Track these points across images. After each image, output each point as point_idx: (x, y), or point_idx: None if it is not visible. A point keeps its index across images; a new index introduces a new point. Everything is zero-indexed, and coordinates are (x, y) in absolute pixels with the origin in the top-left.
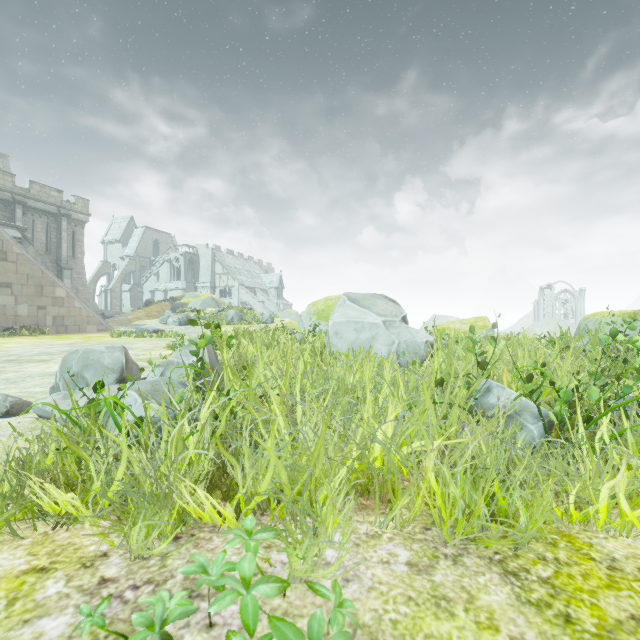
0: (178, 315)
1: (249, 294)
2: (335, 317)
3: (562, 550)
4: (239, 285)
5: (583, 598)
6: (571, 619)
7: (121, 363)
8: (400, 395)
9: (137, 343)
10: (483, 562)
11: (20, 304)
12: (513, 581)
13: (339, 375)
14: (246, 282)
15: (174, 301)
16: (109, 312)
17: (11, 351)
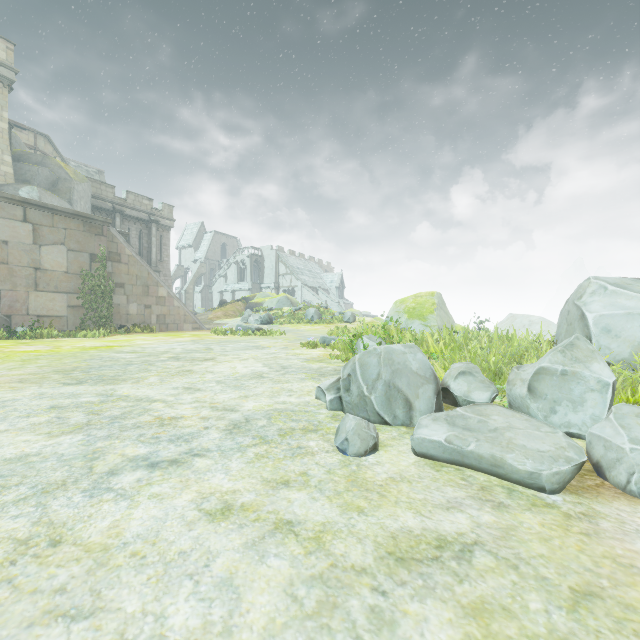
0: (258, 314)
1: (312, 294)
2: (597, 308)
3: None
4: (302, 285)
5: None
6: None
7: (429, 368)
8: None
9: (257, 341)
10: None
11: (131, 303)
12: None
13: None
14: (308, 282)
15: (246, 301)
16: None
17: (155, 348)
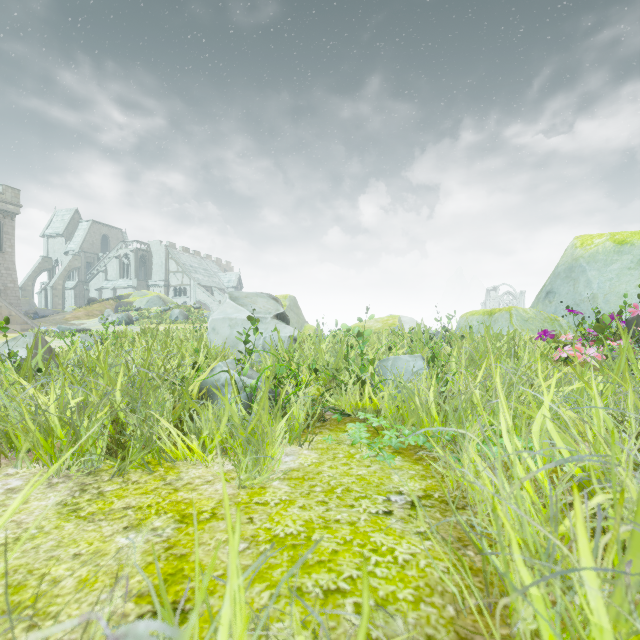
0: (119, 314)
1: (205, 293)
2: (215, 314)
3: (151, 476)
4: (195, 284)
5: (111, 500)
6: (79, 510)
7: None
8: (132, 374)
9: None
10: (73, 485)
11: None
12: (76, 494)
13: (114, 361)
14: (202, 281)
15: (120, 300)
16: (49, 311)
17: None
